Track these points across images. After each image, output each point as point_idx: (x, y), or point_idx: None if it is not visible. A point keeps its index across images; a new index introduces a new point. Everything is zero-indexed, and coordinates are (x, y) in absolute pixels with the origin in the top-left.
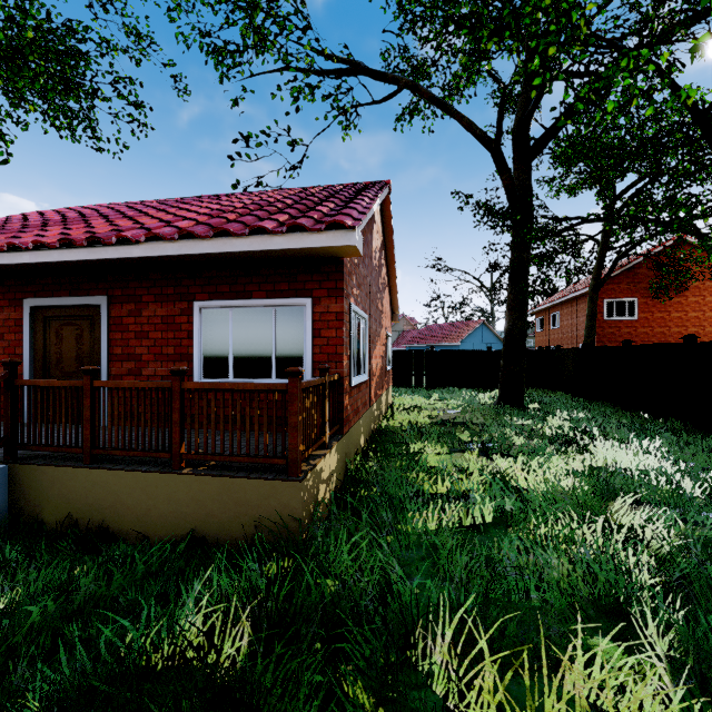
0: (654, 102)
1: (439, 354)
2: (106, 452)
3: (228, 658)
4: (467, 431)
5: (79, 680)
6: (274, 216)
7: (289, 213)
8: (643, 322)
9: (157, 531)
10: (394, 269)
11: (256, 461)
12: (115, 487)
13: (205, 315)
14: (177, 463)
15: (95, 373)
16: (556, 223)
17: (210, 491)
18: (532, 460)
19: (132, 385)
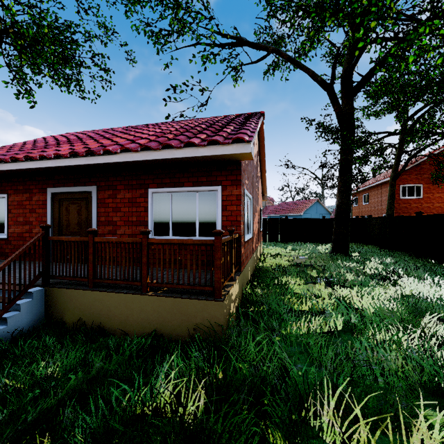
0: (443, 55)
1: (291, 221)
2: (102, 281)
3: (190, 412)
4: (314, 270)
5: (103, 422)
6: (198, 135)
7: (206, 133)
8: (426, 199)
9: (133, 330)
10: (264, 167)
11: (194, 288)
12: (107, 302)
13: (154, 197)
14: (145, 288)
15: (95, 233)
16: (367, 136)
17: (166, 306)
18: (361, 289)
19: (118, 240)
